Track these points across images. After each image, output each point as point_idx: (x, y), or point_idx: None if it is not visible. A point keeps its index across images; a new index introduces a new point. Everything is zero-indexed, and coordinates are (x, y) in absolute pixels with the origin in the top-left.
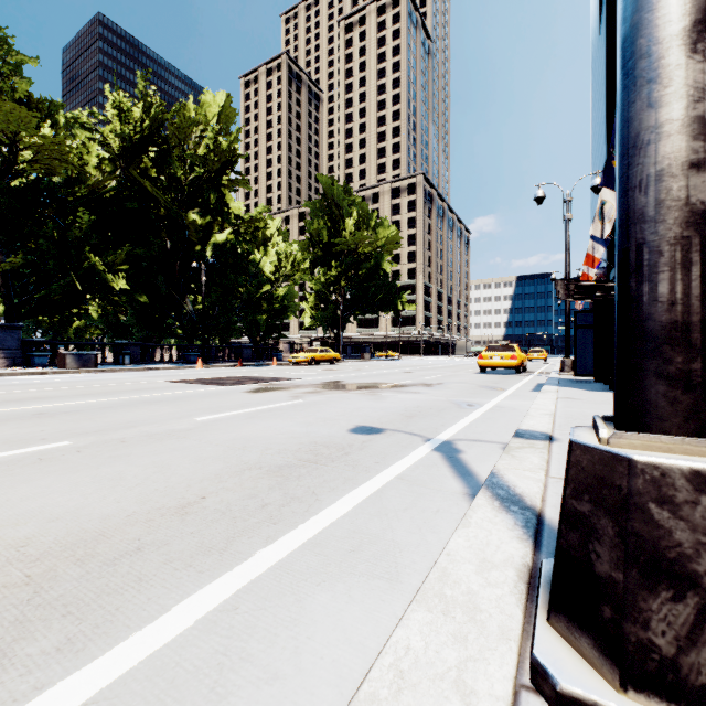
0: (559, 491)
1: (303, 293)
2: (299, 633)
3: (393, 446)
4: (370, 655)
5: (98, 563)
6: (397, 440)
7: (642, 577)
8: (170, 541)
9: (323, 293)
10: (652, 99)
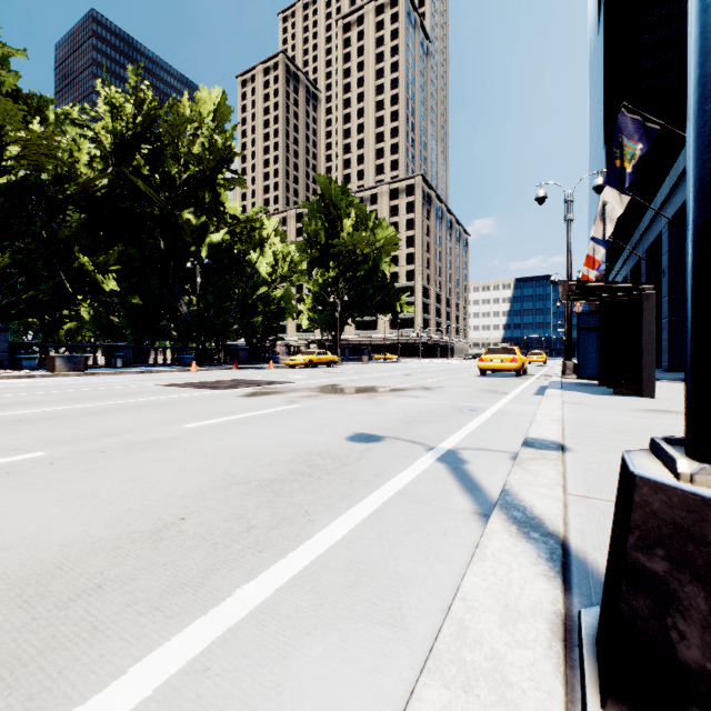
0: (582, 512)
1: (301, 295)
2: (282, 706)
3: (393, 456)
4: None
5: (48, 605)
6: (398, 449)
7: None
8: (138, 575)
9: (321, 295)
10: None
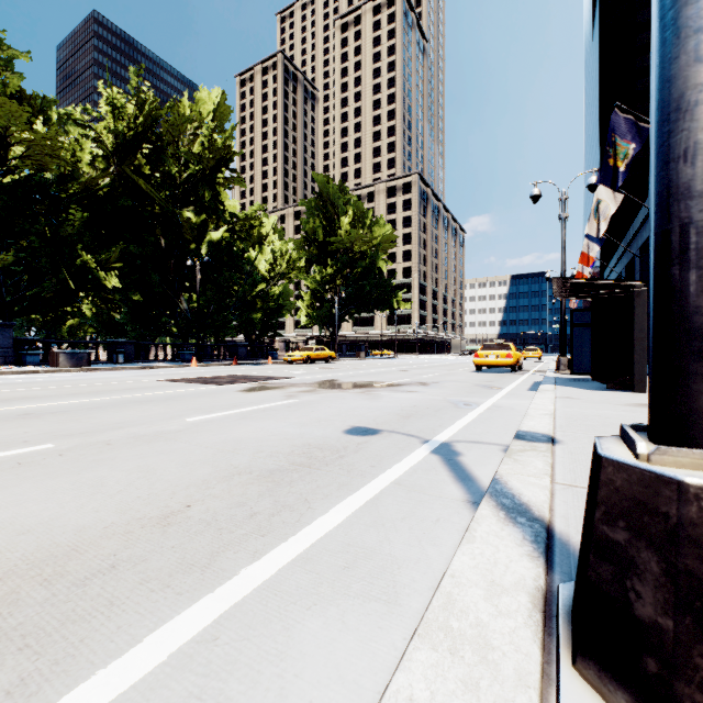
0: (567, 499)
1: (299, 292)
2: (286, 670)
3: (389, 448)
4: (365, 698)
5: (67, 583)
6: (394, 442)
7: (698, 627)
8: (148, 556)
9: (319, 292)
10: (701, 52)
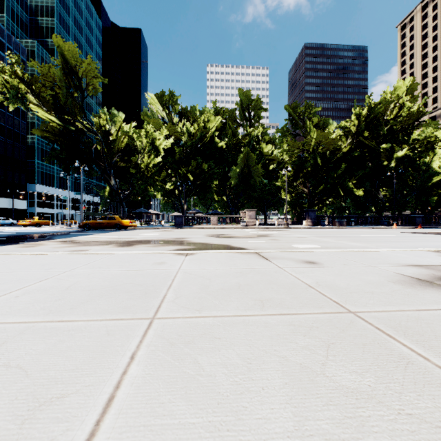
0: None
1: None
2: None
3: None
4: None
5: None
6: None
7: None
8: None
9: None
10: None
